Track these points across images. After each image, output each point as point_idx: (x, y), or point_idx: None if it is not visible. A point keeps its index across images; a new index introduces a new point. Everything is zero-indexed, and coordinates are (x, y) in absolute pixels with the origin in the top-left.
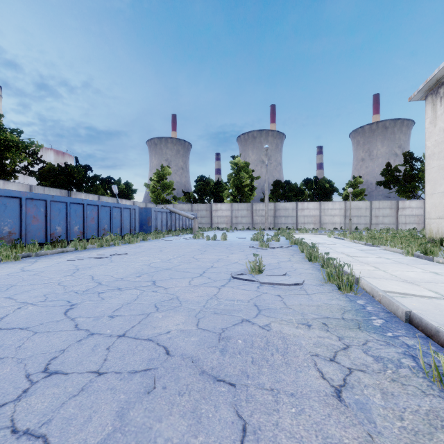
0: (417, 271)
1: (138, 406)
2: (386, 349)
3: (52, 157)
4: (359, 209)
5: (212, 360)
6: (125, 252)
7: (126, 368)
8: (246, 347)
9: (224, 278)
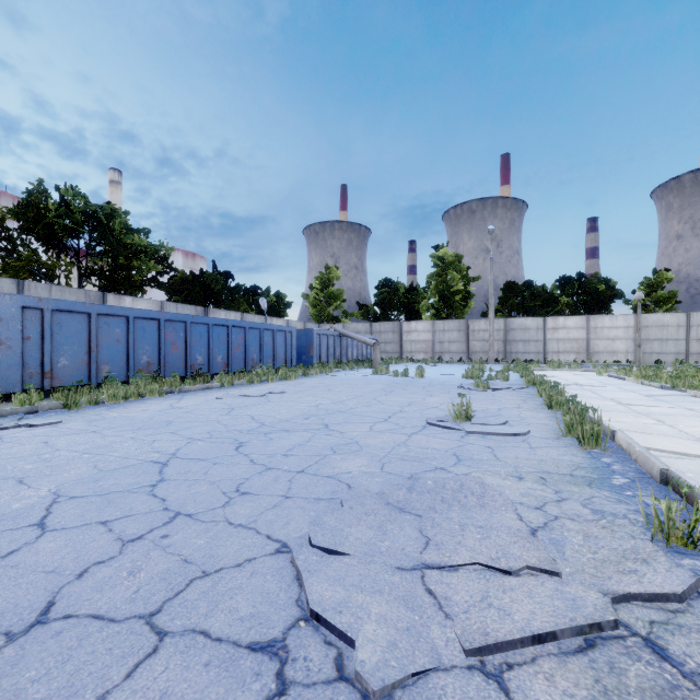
0: None
1: (330, 515)
2: (614, 506)
3: (180, 260)
4: (663, 328)
5: (398, 495)
6: (284, 391)
7: (311, 495)
8: (436, 487)
9: (416, 425)
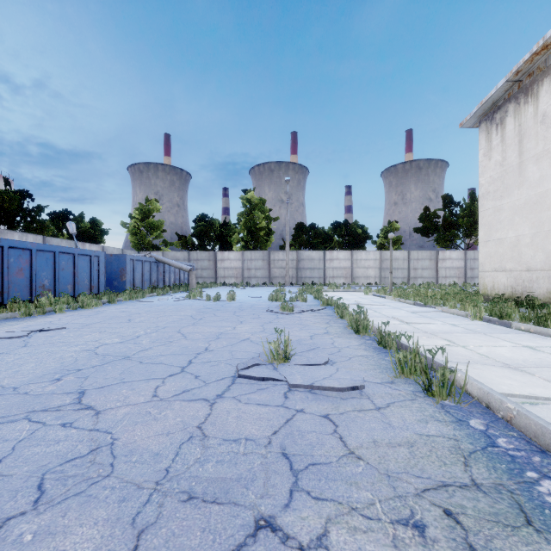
0: (507, 346)
1: None
2: None
3: None
4: (396, 260)
5: None
6: (65, 325)
7: None
8: None
9: (224, 376)
